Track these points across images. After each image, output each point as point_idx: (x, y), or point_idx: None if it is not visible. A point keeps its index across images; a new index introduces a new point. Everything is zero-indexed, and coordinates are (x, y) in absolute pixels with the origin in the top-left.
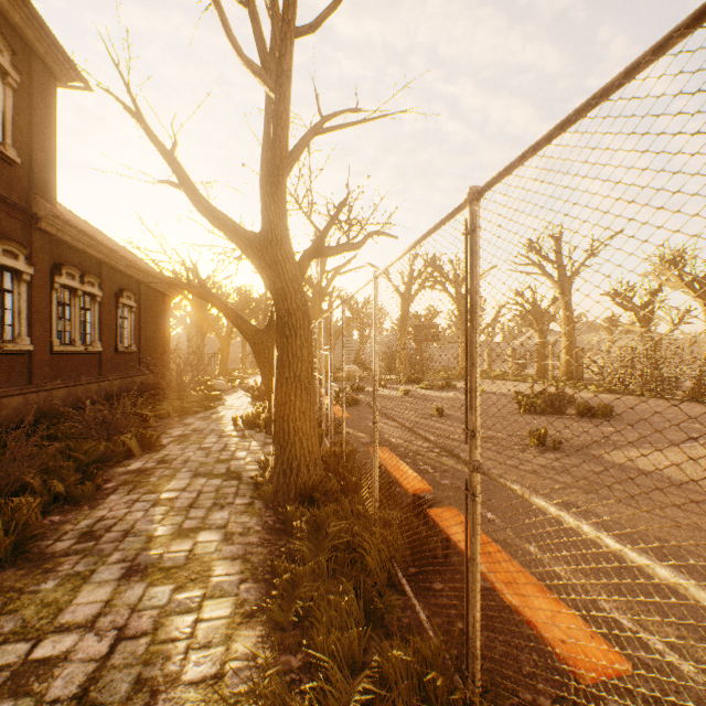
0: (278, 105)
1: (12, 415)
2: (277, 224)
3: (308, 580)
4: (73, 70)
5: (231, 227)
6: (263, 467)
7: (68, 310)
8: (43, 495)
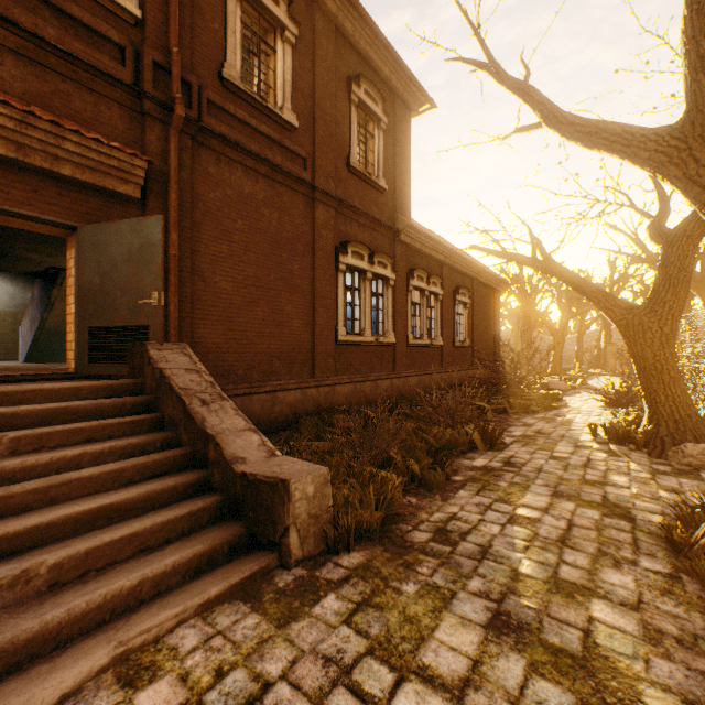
0: None
1: (382, 394)
2: None
3: None
4: (421, 95)
5: (619, 136)
6: (678, 514)
7: (418, 309)
8: (402, 472)
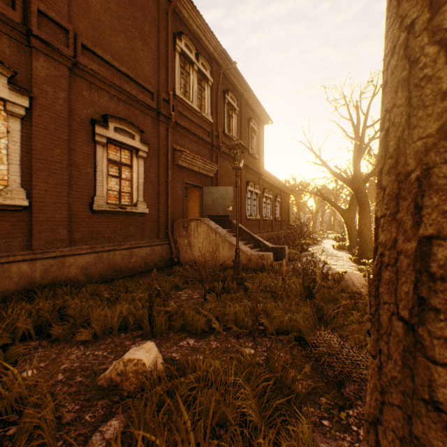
0: (360, 145)
1: None
2: (358, 176)
3: (371, 267)
4: (269, 119)
5: (341, 178)
6: (351, 254)
7: (264, 205)
8: None
